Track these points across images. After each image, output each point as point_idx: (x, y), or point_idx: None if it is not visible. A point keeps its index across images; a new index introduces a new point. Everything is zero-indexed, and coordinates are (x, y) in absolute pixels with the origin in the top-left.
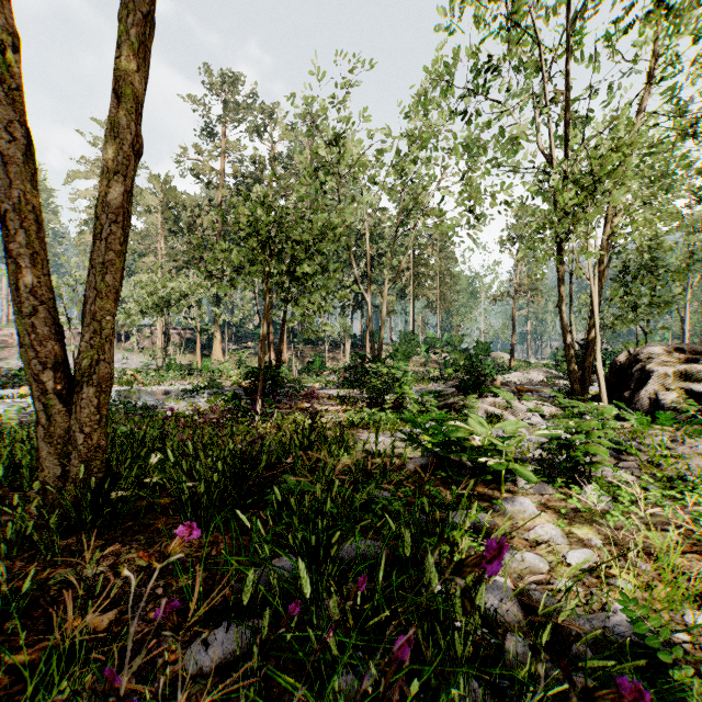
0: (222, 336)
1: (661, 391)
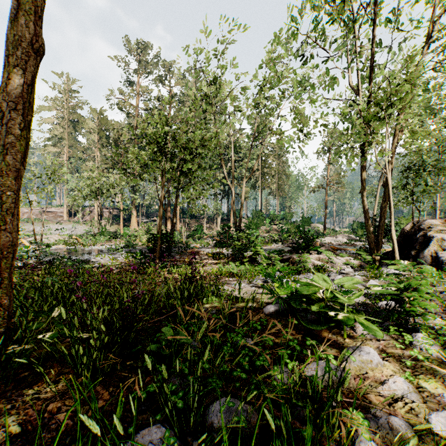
0: (137, 213)
1: (439, 250)
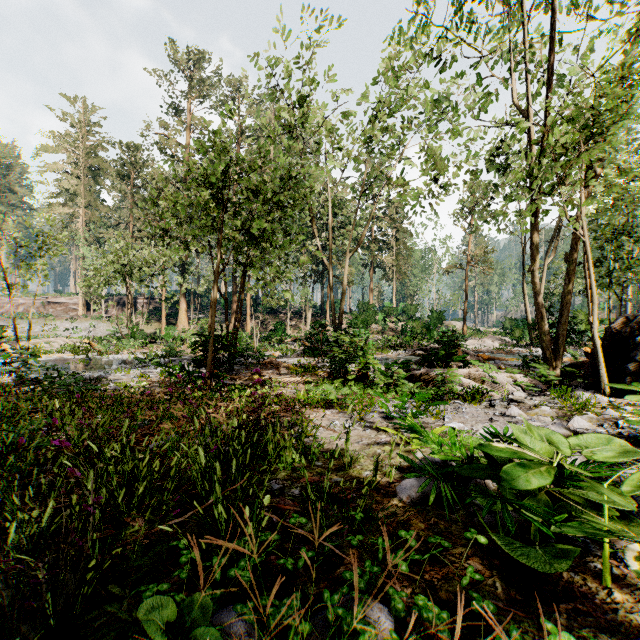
0: (188, 305)
1: None
